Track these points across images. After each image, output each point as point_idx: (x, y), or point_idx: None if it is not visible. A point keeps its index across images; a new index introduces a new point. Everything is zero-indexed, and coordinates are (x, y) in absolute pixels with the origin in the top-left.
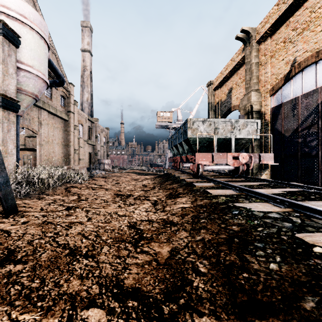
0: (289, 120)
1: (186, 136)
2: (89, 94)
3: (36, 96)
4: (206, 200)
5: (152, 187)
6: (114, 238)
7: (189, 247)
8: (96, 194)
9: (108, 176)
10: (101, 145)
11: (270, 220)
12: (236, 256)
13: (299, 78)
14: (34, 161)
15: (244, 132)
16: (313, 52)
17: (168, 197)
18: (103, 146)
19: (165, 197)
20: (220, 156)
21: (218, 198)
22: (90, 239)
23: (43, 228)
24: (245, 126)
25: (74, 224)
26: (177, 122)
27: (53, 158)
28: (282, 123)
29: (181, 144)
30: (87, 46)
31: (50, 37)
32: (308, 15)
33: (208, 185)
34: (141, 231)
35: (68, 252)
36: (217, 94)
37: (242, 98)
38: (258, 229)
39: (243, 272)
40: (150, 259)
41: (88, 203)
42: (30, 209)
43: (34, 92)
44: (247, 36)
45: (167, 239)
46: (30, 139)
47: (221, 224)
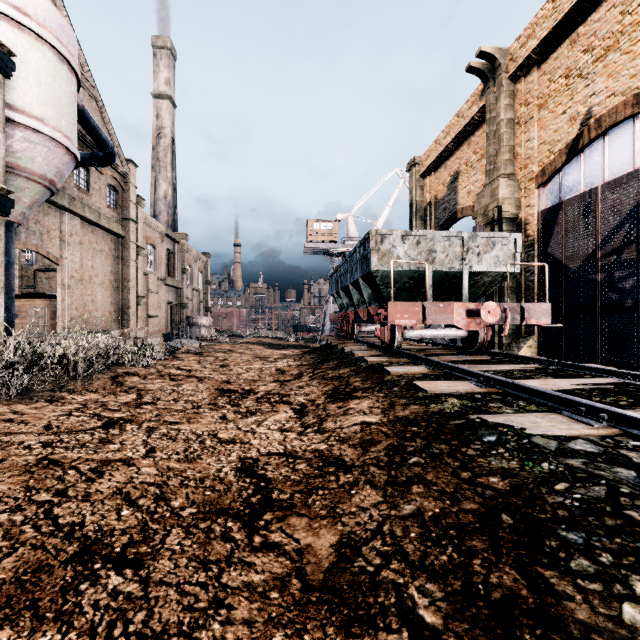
0: (577, 236)
1: (368, 267)
2: (169, 184)
3: (52, 182)
4: (416, 406)
5: (296, 375)
6: (202, 503)
7: (385, 537)
8: (178, 390)
9: (206, 352)
10: (193, 287)
11: (581, 460)
12: (516, 572)
13: (597, 149)
14: (52, 321)
15: (488, 258)
16: (628, 96)
17: (330, 399)
18: (199, 289)
19: (324, 397)
20: (440, 308)
21: (442, 403)
22: (141, 509)
23: (31, 477)
24: (490, 246)
25: (111, 465)
26: (347, 242)
27: (92, 313)
28: (561, 242)
29: (357, 284)
30: (166, 87)
31: (85, 65)
32: (617, 20)
33: (415, 372)
34: (266, 484)
35: (74, 551)
36: (428, 186)
37: (479, 192)
38: (557, 488)
39: (551, 636)
40: (286, 572)
41: (157, 409)
42: (20, 427)
43: (47, 174)
44: (491, 66)
45: (328, 507)
46: (45, 274)
47: (460, 469)
